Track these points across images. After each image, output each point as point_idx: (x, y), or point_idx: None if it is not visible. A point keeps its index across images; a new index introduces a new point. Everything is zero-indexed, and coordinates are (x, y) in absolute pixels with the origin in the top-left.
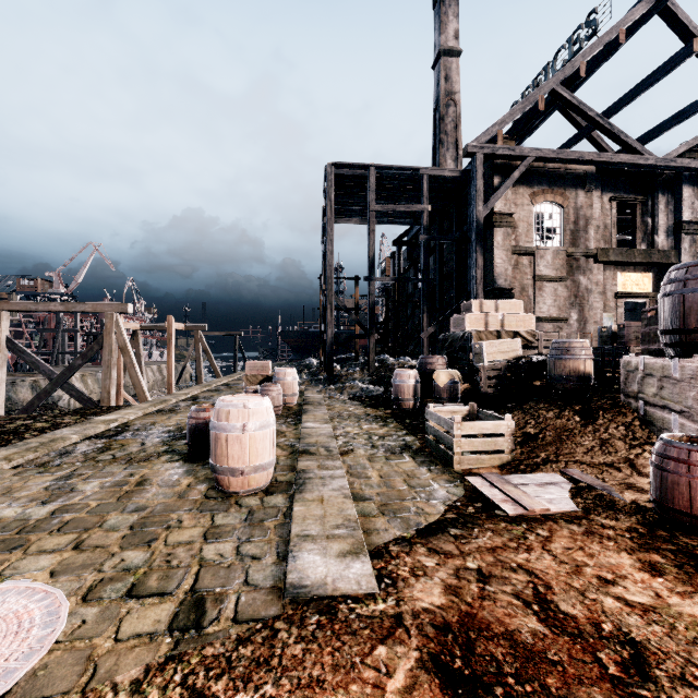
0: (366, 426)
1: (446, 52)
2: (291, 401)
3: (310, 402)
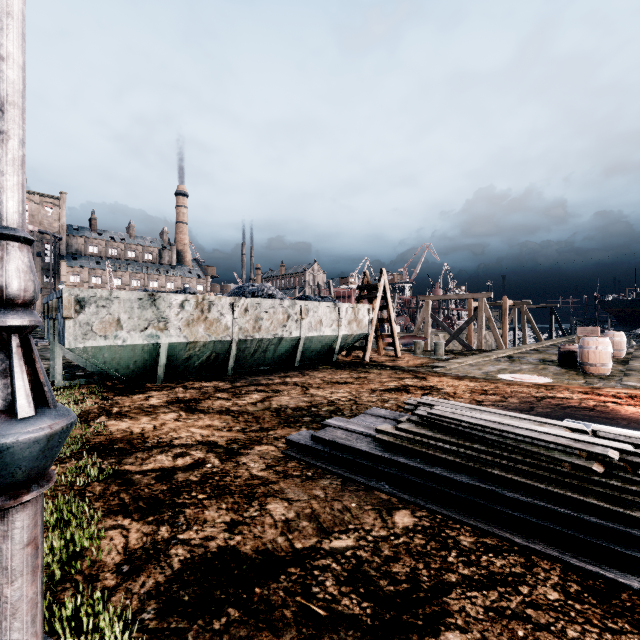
0: None
1: None
2: (619, 355)
3: (637, 357)
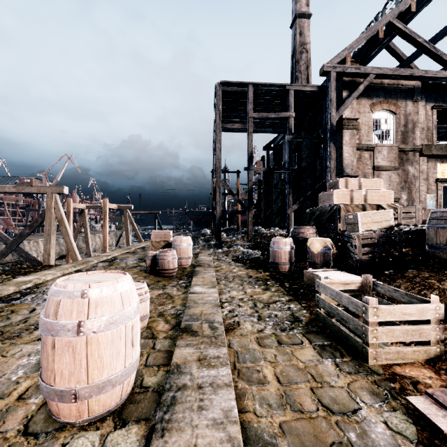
0: (250, 290)
1: (300, 15)
2: (186, 263)
3: (201, 264)
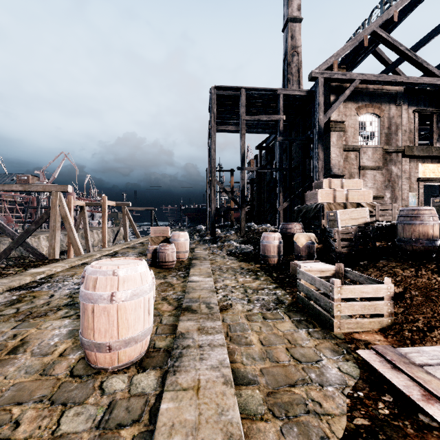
0: (242, 279)
1: (292, 20)
2: (183, 257)
3: (197, 258)
